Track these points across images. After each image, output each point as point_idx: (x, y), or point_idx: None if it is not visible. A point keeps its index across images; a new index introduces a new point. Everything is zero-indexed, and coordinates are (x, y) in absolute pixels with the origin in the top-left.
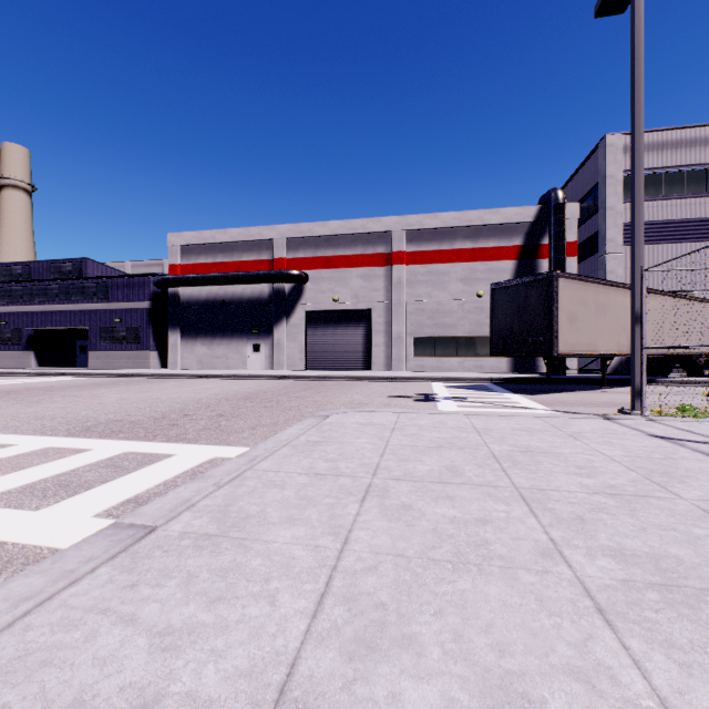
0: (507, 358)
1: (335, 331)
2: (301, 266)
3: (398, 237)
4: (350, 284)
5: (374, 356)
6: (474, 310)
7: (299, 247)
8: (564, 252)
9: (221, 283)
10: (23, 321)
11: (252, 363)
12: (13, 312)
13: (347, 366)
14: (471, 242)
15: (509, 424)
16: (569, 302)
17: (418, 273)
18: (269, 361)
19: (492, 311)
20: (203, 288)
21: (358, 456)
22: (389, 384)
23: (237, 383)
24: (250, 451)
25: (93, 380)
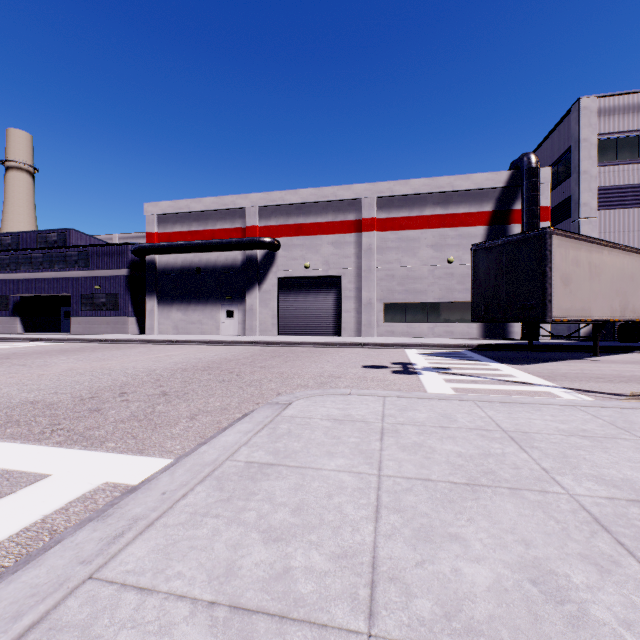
0: (478, 324)
1: (306, 297)
2: (273, 233)
3: (368, 204)
4: (321, 250)
5: (345, 321)
6: (444, 276)
7: (271, 215)
8: (537, 216)
9: (195, 250)
10: (10, 288)
11: (225, 329)
12: (1, 280)
13: (318, 331)
14: (441, 208)
15: (547, 422)
16: (564, 263)
17: (388, 239)
18: (242, 327)
19: (473, 274)
20: (178, 256)
21: (331, 520)
22: (361, 351)
23: (205, 350)
24: (132, 500)
25: (64, 346)
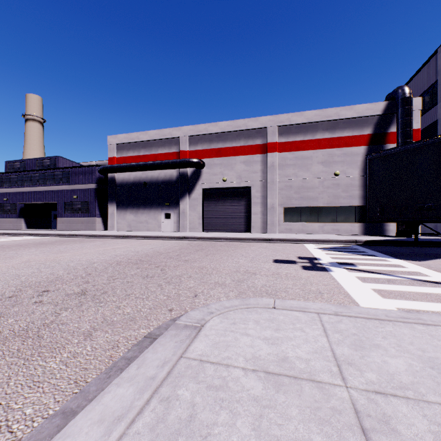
0: (359, 223)
1: (224, 203)
2: (199, 156)
3: (271, 131)
4: (235, 168)
5: (253, 221)
6: (332, 186)
7: (198, 142)
8: (411, 136)
9: (142, 169)
10: (17, 198)
11: (164, 227)
12: (11, 192)
13: (233, 229)
14: (329, 133)
15: None
16: None
17: (287, 158)
18: (177, 225)
19: (368, 180)
20: (131, 174)
21: None
22: (268, 246)
23: (145, 243)
24: None
25: (44, 239)
